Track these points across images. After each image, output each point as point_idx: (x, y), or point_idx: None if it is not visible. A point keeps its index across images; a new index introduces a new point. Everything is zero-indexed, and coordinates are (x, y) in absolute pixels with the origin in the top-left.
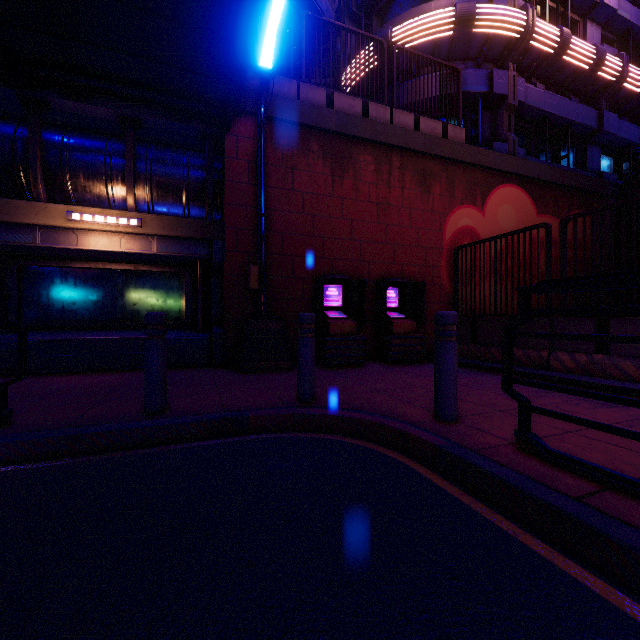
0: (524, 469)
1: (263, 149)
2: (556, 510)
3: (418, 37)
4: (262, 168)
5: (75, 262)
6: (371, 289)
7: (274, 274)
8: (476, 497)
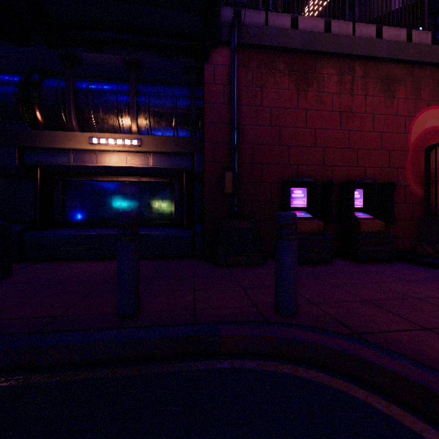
0: None
1: (236, 71)
2: None
3: None
4: (235, 87)
5: (98, 176)
6: (334, 191)
7: (245, 180)
8: None
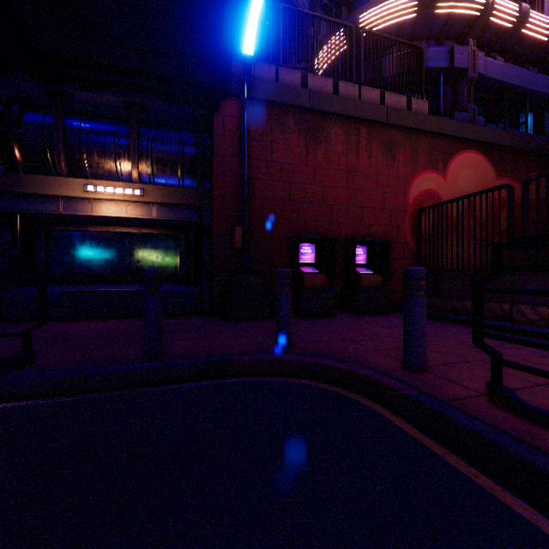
0: (499, 423)
1: (246, 126)
2: (538, 470)
3: (384, 21)
4: (245, 142)
5: (91, 226)
6: (341, 247)
7: (255, 235)
8: (449, 448)
